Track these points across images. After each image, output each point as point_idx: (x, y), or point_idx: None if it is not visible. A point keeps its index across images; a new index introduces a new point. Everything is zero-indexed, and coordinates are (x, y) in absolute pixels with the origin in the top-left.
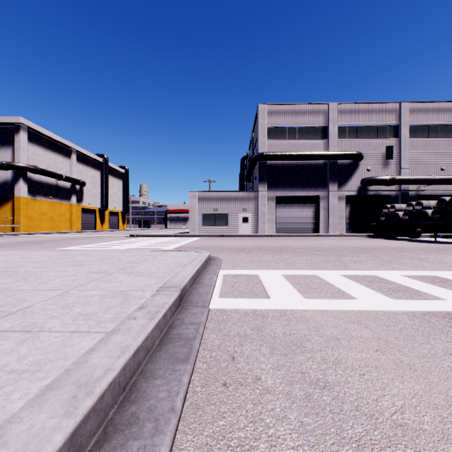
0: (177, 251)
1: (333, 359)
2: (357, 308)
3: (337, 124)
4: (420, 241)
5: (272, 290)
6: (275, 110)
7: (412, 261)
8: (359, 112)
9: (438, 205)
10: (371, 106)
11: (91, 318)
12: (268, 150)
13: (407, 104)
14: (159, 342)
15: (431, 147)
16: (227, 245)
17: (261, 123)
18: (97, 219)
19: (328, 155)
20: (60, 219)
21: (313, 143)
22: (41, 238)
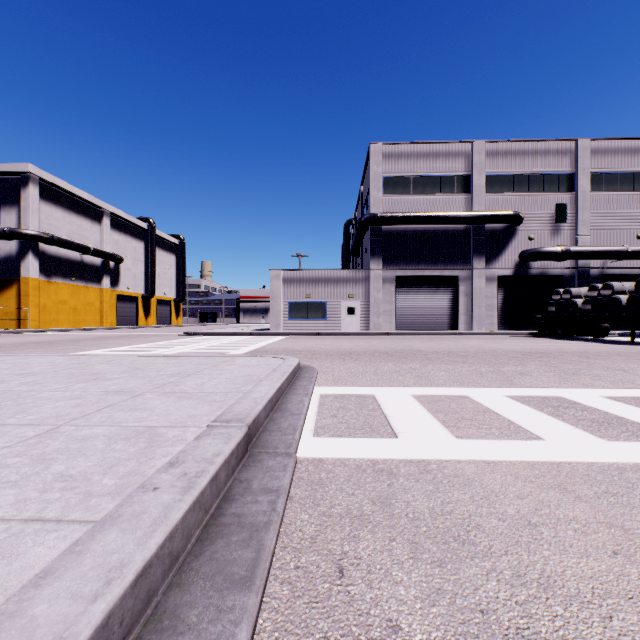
0: (250, 356)
1: (537, 574)
2: (549, 457)
3: (485, 172)
4: (609, 341)
5: (401, 423)
6: (394, 152)
7: (610, 373)
8: (517, 154)
9: (638, 289)
10: (535, 145)
11: (75, 487)
12: (383, 210)
13: (588, 143)
14: (200, 535)
15: (622, 205)
16: (325, 347)
17: (374, 171)
18: (140, 311)
19: (471, 216)
20: (86, 310)
21: (449, 199)
22: (56, 337)
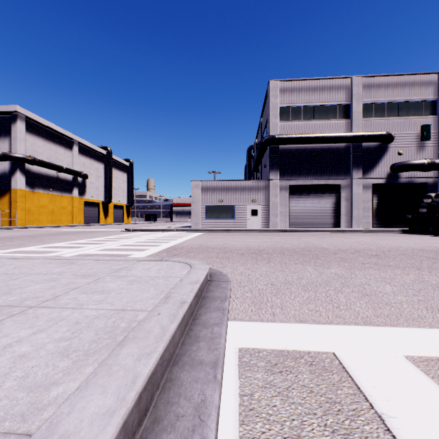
0: (155, 260)
1: None
2: None
3: (362, 101)
4: None
5: None
6: (288, 87)
7: None
8: (389, 86)
9: None
10: (403, 78)
11: None
12: (280, 133)
13: None
14: None
15: None
16: (236, 244)
17: (272, 103)
18: (101, 213)
19: (351, 136)
20: (61, 212)
21: (333, 123)
22: (27, 232)
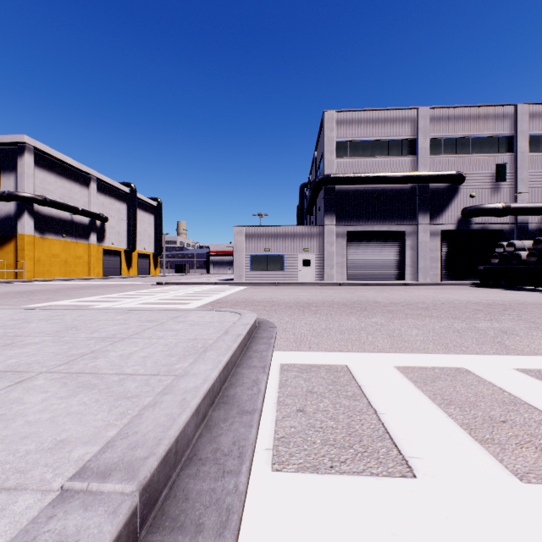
0: (205, 310)
1: None
2: None
3: (430, 136)
4: None
5: (404, 430)
6: (345, 119)
7: None
8: (460, 119)
9: None
10: (476, 110)
11: None
12: (336, 172)
13: (526, 107)
14: None
15: None
16: (284, 298)
17: (328, 136)
18: (123, 263)
19: (417, 176)
20: (76, 262)
21: (396, 161)
22: (43, 286)
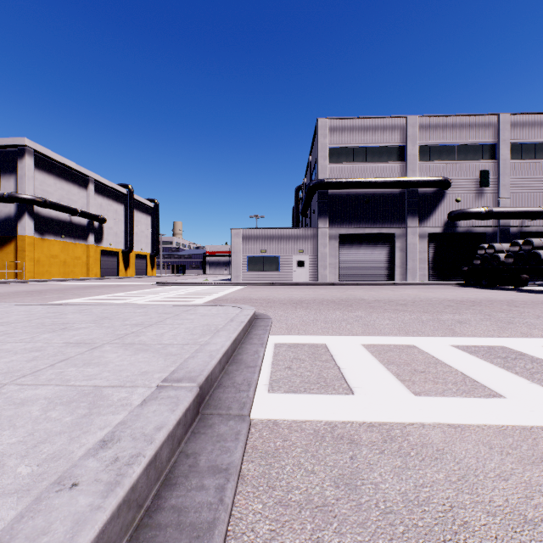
0: (211, 305)
1: None
2: (517, 420)
3: (418, 143)
4: (530, 291)
5: (355, 376)
6: (338, 126)
7: (542, 322)
8: (446, 127)
9: None
10: (461, 119)
11: None
12: (329, 176)
13: (508, 117)
14: None
15: (538, 171)
16: (279, 296)
17: (321, 143)
18: (120, 264)
19: (406, 181)
20: (74, 263)
21: (386, 166)
22: (47, 286)
